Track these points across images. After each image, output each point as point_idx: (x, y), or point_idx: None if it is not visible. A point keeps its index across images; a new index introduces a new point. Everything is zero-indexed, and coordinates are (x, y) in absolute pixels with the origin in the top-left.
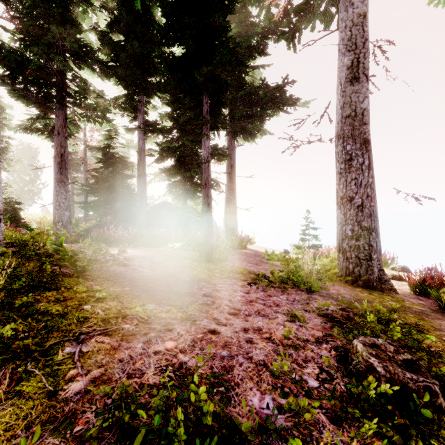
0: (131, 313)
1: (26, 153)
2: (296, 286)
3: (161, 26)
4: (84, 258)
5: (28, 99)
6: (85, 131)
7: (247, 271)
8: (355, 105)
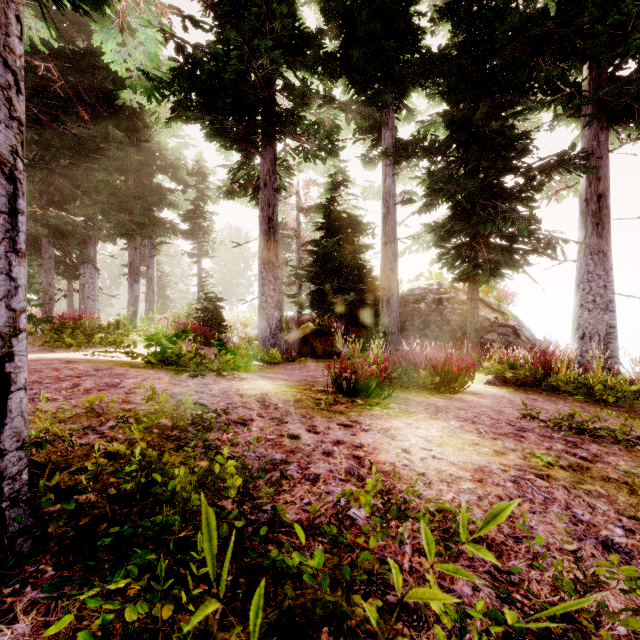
0: None
1: (233, 238)
2: None
3: None
4: None
5: (226, 137)
6: (297, 189)
7: None
8: None
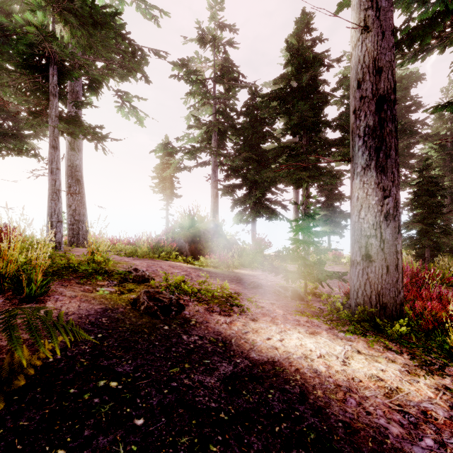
0: None
1: None
2: None
3: None
4: None
5: None
6: None
7: None
8: (73, 161)
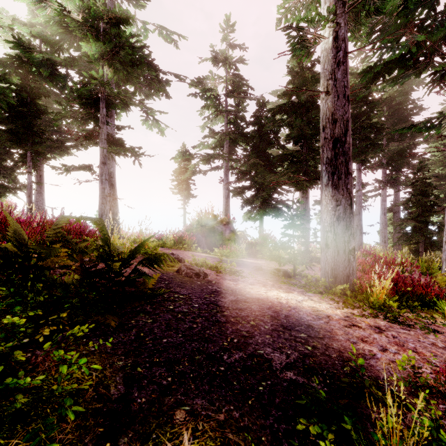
0: None
1: None
2: None
3: (2, 118)
4: None
5: None
6: None
7: None
8: (108, 169)
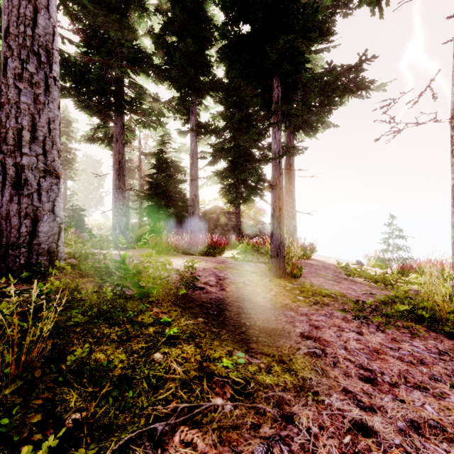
0: (218, 372)
1: (89, 164)
2: (419, 323)
3: (226, 1)
4: (148, 277)
5: (90, 109)
6: (139, 139)
7: (334, 293)
8: None
